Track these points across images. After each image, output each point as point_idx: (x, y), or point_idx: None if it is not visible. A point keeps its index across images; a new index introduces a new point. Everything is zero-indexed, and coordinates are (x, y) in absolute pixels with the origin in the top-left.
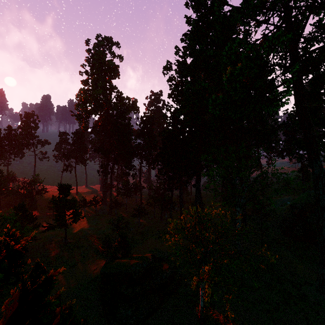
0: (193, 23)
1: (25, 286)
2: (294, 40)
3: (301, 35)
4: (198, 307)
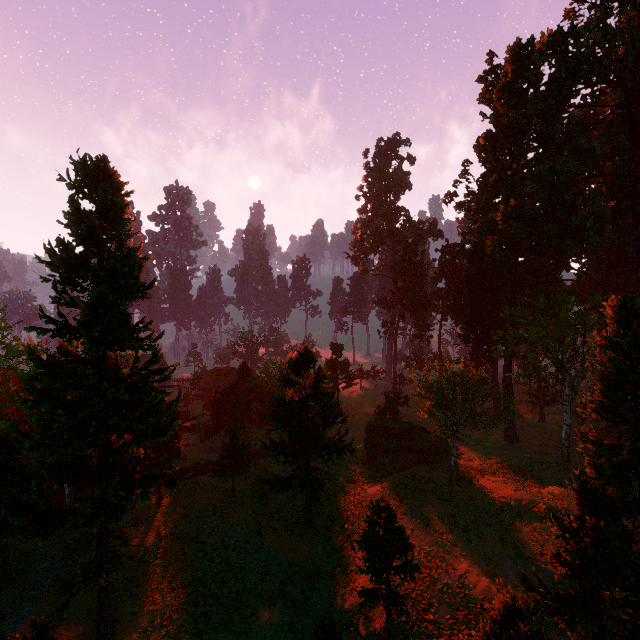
0: (492, 120)
1: (315, 374)
2: (639, 128)
3: (633, 128)
4: (456, 475)
